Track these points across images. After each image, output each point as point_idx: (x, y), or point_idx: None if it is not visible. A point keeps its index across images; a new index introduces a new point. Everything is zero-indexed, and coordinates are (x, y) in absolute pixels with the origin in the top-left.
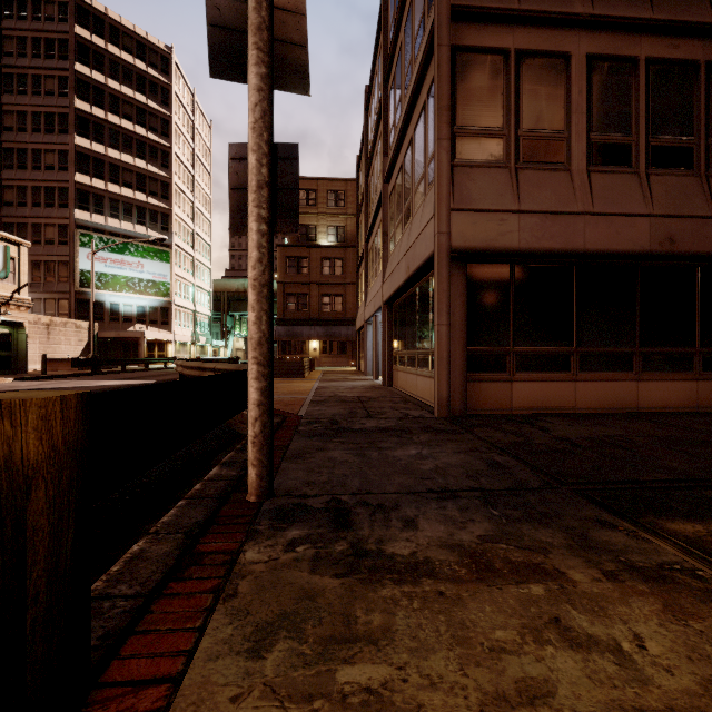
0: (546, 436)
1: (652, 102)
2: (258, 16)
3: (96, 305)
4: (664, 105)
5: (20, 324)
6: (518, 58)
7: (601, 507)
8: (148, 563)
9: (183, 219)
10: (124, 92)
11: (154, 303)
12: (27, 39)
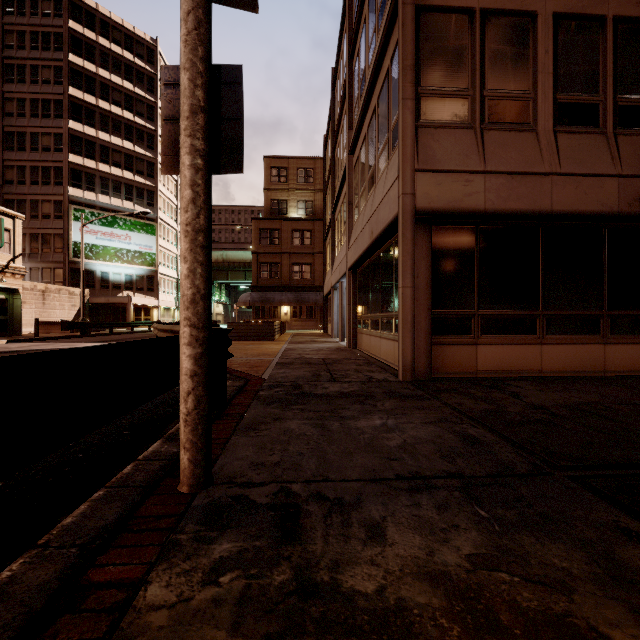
0: (519, 403)
1: (620, 62)
2: None
3: (88, 273)
4: (632, 64)
5: (15, 290)
6: (484, 17)
7: (615, 506)
8: (6, 606)
9: (167, 196)
10: (113, 81)
11: (140, 271)
12: (26, 33)
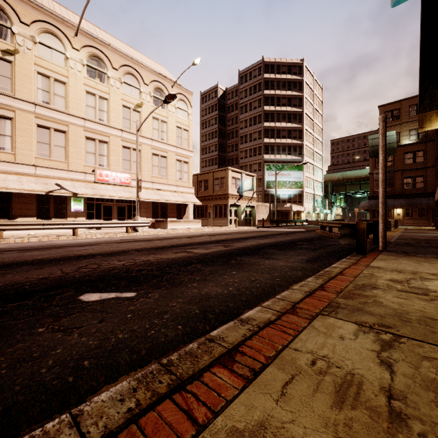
0: None
1: None
2: (382, 144)
3: (271, 196)
4: None
5: (253, 206)
6: None
7: None
8: None
9: (308, 146)
10: (282, 94)
11: (295, 192)
12: (247, 89)
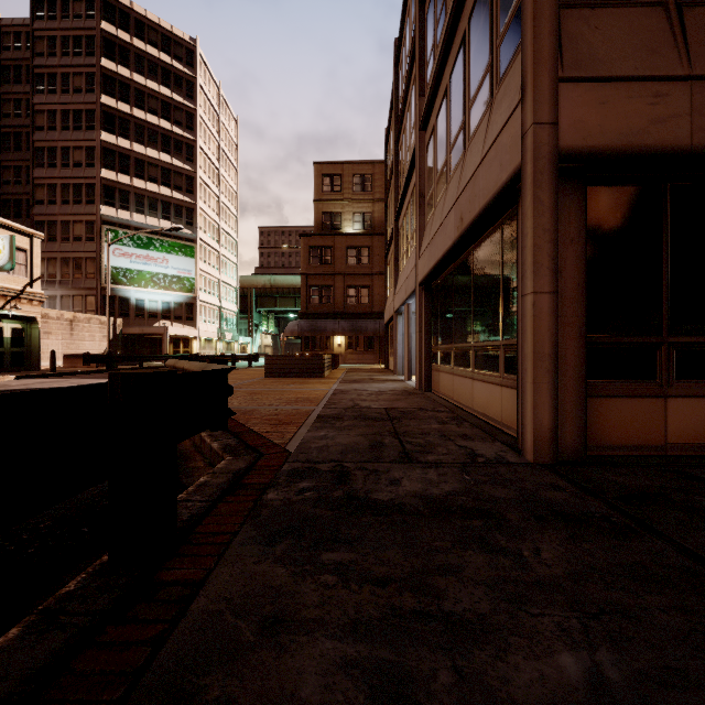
0: None
1: None
2: None
3: (121, 301)
4: None
5: (33, 319)
6: None
7: None
8: None
9: (208, 214)
10: (149, 86)
11: (178, 298)
12: (56, 38)
